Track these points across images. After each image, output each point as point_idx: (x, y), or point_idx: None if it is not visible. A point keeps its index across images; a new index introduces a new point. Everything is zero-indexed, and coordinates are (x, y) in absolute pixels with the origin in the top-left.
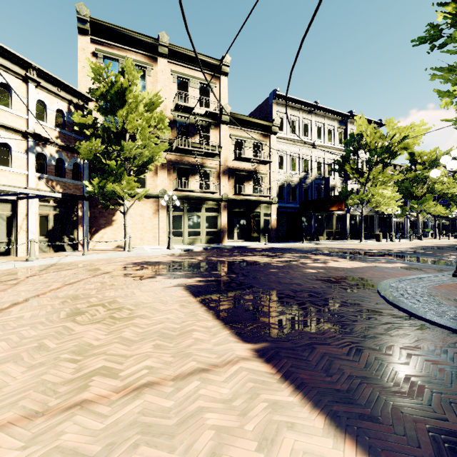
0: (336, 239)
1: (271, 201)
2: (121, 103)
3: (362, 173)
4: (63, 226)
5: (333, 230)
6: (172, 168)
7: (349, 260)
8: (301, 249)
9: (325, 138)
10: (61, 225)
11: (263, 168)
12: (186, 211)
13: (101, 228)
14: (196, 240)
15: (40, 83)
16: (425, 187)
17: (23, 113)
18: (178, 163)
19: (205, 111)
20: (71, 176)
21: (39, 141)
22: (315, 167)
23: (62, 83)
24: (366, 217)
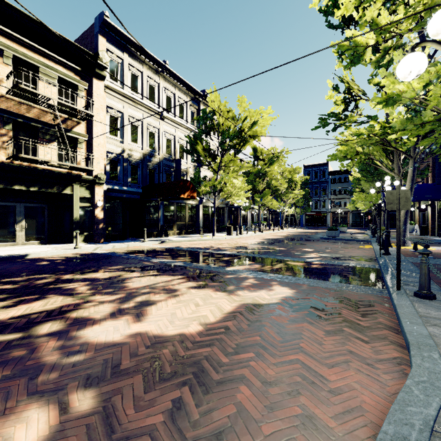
0: (189, 233)
1: (94, 178)
2: None
3: (215, 156)
4: None
5: (185, 223)
6: None
7: (198, 288)
8: (131, 255)
9: (177, 113)
10: None
11: (80, 125)
12: None
13: None
14: None
15: None
16: (264, 183)
17: None
18: None
19: None
20: None
21: None
22: (164, 144)
23: None
24: (218, 209)
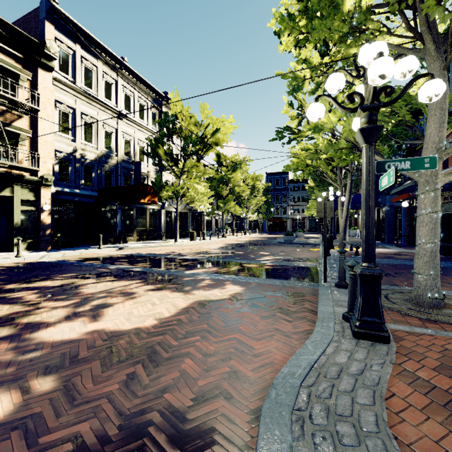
0: (150, 239)
1: (40, 179)
2: None
3: (177, 161)
4: None
5: (146, 229)
6: None
7: (156, 290)
8: (85, 263)
9: (136, 113)
10: None
11: (23, 119)
12: None
13: None
14: None
15: None
16: (227, 189)
17: None
18: None
19: None
20: None
21: None
22: (122, 145)
23: None
24: (181, 214)
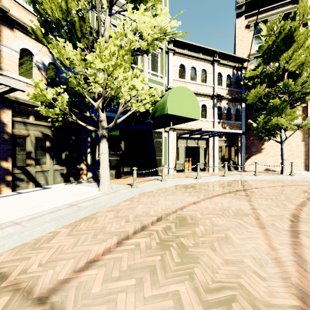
0: None
1: None
2: (287, 46)
3: None
4: (229, 153)
5: None
6: None
7: None
8: None
9: None
10: (228, 152)
11: None
12: None
13: (252, 155)
14: None
15: (219, 62)
16: None
17: (211, 84)
18: None
19: None
20: (234, 119)
21: (218, 99)
22: None
23: (230, 56)
24: None
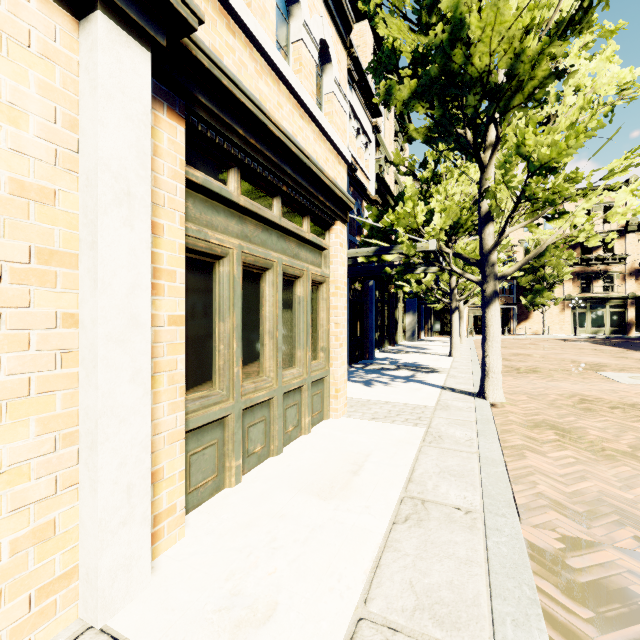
0: None
1: None
2: (545, 254)
3: None
4: (504, 320)
5: None
6: (576, 277)
7: None
8: None
9: None
10: (503, 320)
11: None
12: (589, 308)
13: (522, 322)
14: (599, 332)
15: None
16: None
17: None
18: (581, 273)
19: (608, 230)
20: (507, 293)
21: None
22: None
23: None
24: None
